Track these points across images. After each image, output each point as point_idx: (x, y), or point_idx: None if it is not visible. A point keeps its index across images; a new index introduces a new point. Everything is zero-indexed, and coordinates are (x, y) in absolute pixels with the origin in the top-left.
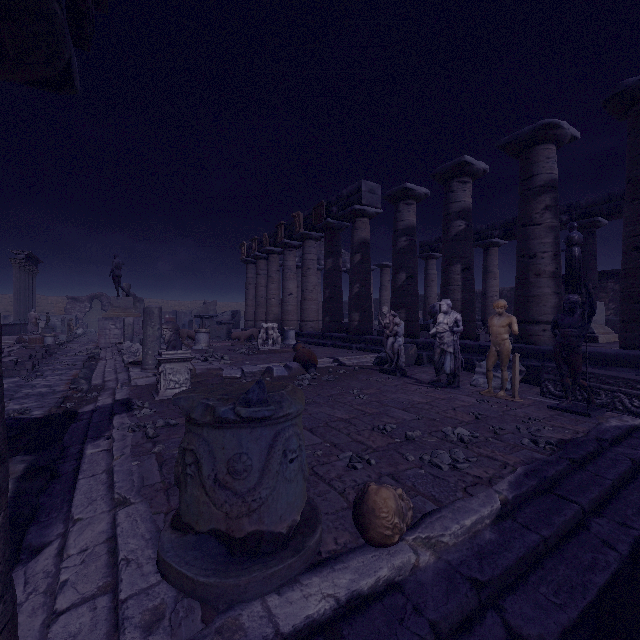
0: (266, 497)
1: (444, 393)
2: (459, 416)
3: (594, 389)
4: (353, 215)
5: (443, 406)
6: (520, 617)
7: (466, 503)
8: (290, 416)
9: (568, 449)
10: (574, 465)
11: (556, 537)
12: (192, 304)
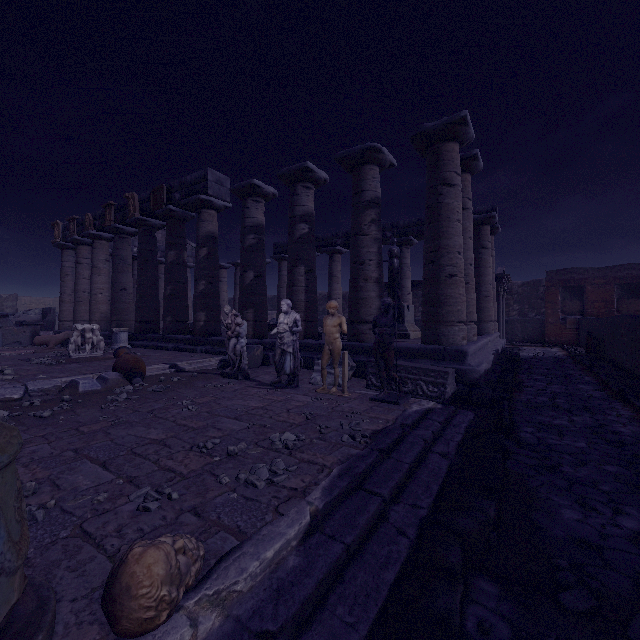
0: None
1: (283, 394)
2: (291, 418)
3: (404, 379)
4: (198, 205)
5: (278, 409)
6: None
7: (274, 527)
8: None
9: (379, 439)
10: (382, 455)
11: (359, 539)
12: None
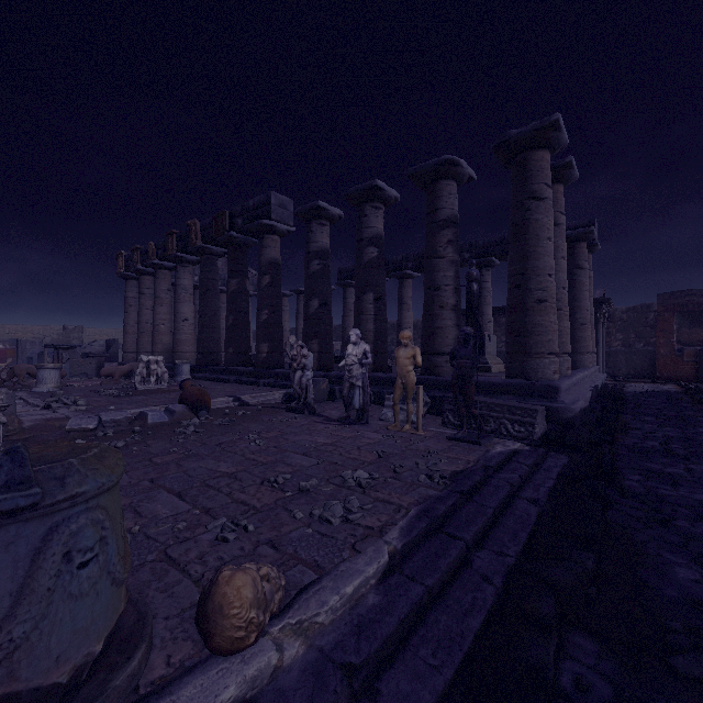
0: (24, 636)
1: (352, 431)
2: (362, 456)
3: (485, 417)
4: (261, 230)
5: (348, 446)
6: (395, 697)
7: (352, 564)
8: (82, 497)
9: (459, 481)
10: (463, 497)
11: (441, 583)
12: (46, 330)
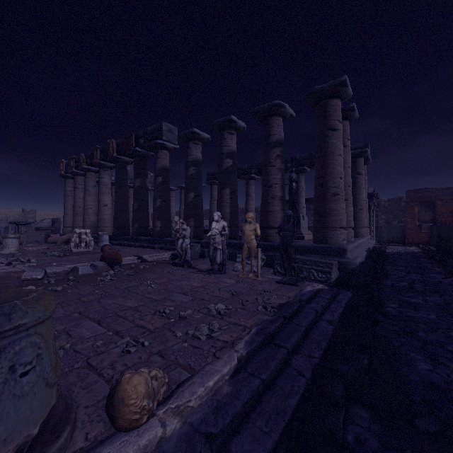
0: None
1: (215, 278)
2: (222, 294)
3: (300, 268)
4: (156, 147)
5: (212, 288)
6: None
7: (213, 366)
8: (23, 327)
9: (283, 310)
10: (286, 320)
11: (271, 377)
12: (10, 212)
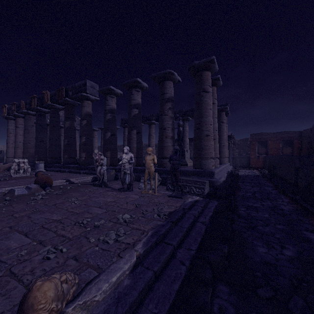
0: None
1: (124, 194)
2: (128, 207)
3: (184, 186)
4: (82, 98)
5: (122, 202)
6: None
7: (117, 264)
8: None
9: (172, 216)
10: (173, 224)
11: (161, 268)
12: None
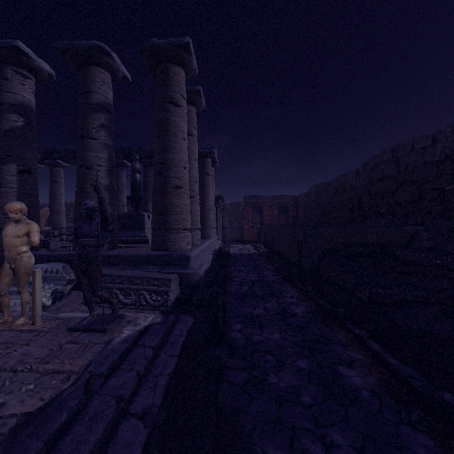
0: None
1: None
2: None
3: (127, 290)
4: None
5: None
6: None
7: None
8: None
9: (15, 450)
10: None
11: None
12: None
